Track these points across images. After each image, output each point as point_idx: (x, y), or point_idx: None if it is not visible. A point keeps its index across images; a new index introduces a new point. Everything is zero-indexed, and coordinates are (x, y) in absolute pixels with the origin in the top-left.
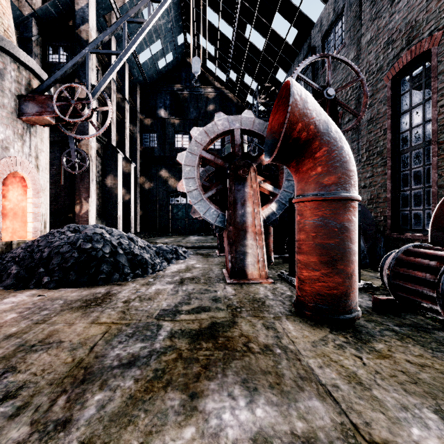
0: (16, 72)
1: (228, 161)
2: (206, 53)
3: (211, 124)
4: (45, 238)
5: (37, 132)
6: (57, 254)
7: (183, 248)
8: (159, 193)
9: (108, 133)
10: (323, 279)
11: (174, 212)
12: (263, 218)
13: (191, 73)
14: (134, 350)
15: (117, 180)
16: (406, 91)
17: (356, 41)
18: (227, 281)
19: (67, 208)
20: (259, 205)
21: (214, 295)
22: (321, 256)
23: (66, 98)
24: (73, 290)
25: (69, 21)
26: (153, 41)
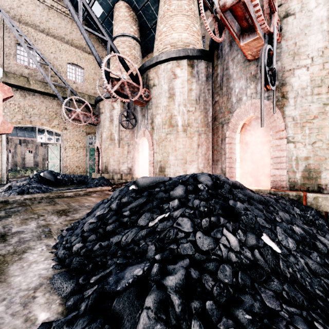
0: None
1: None
2: None
3: None
4: None
5: (283, 52)
6: None
7: None
8: None
9: None
10: None
11: None
12: None
13: None
14: (13, 209)
15: None
16: None
17: None
18: None
19: None
20: None
21: None
22: None
23: None
24: None
25: None
26: None
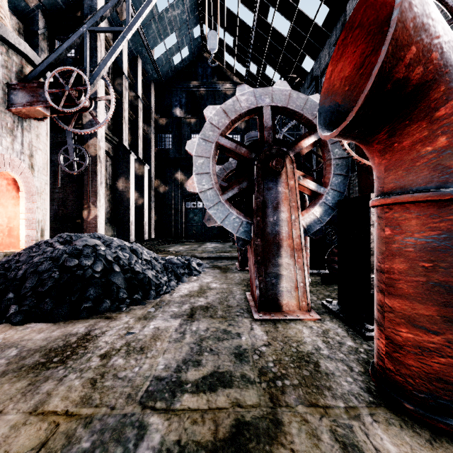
0: (4, 56)
1: (254, 150)
2: (224, 45)
3: (231, 100)
4: (28, 251)
5: (32, 127)
6: (32, 274)
7: (198, 259)
8: (175, 196)
9: (119, 133)
10: (451, 353)
11: (190, 217)
12: (302, 227)
13: (208, 69)
14: None
15: (129, 183)
16: None
17: None
18: (254, 315)
19: (75, 213)
20: (299, 210)
21: (236, 345)
22: (446, 307)
23: (61, 84)
24: (44, 327)
25: (77, 12)
26: (168, 34)
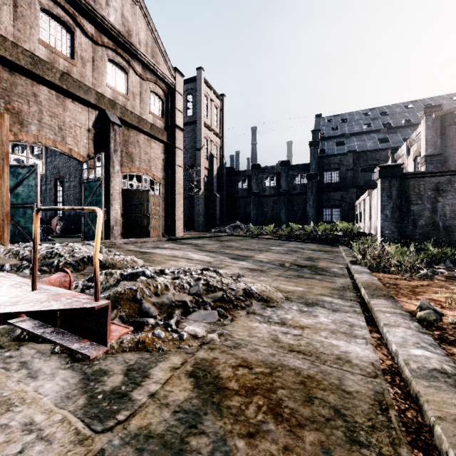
0: None
1: None
2: None
3: None
4: None
5: None
6: None
7: None
8: None
9: None
10: None
11: None
12: None
13: None
14: None
15: None
16: (59, 185)
17: (46, 157)
18: None
19: None
20: None
21: None
22: None
23: None
24: None
25: None
26: None
